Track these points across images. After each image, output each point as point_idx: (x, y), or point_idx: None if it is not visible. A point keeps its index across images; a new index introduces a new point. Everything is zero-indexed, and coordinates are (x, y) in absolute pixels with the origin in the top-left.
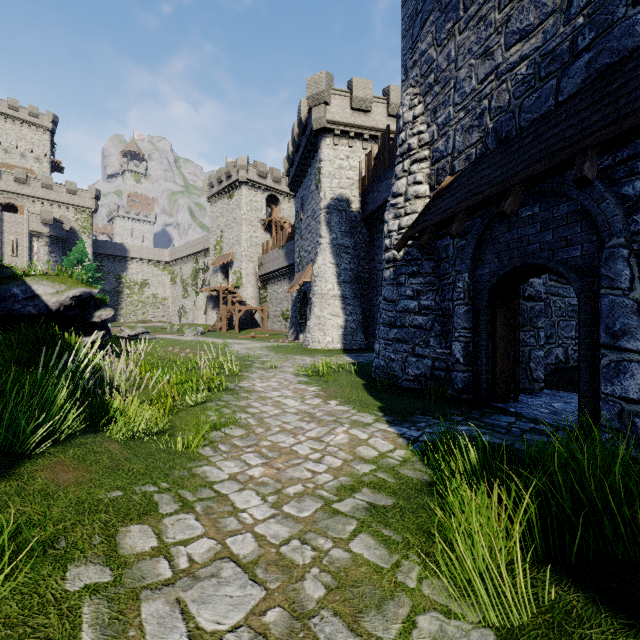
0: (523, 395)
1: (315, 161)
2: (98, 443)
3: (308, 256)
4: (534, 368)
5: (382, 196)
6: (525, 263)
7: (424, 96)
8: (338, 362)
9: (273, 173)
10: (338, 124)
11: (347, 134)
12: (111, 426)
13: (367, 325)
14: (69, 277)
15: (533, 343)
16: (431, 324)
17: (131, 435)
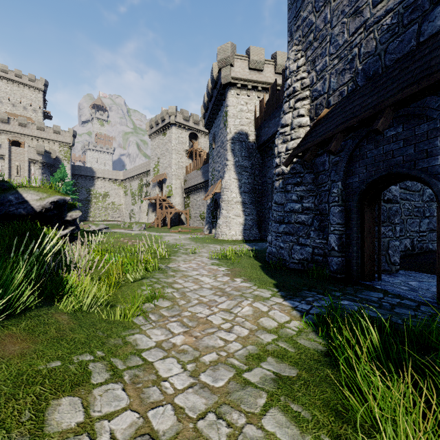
0: (384, 275)
1: (223, 107)
2: (50, 315)
3: (218, 174)
4: (392, 254)
5: (271, 130)
6: (390, 172)
7: (305, 51)
8: (240, 249)
9: (194, 117)
10: (240, 80)
11: (246, 87)
12: (64, 300)
13: (260, 223)
14: (50, 188)
15: (391, 235)
16: (311, 221)
17: (81, 306)
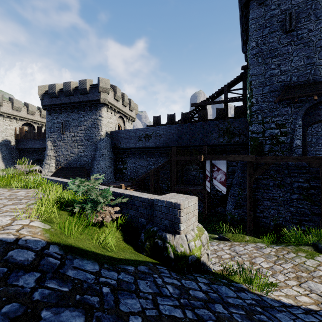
0: None
1: None
2: None
3: None
4: None
5: (29, 145)
6: None
7: (54, 146)
8: None
9: None
10: (6, 113)
11: (9, 116)
12: None
13: None
14: None
15: None
16: None
17: None
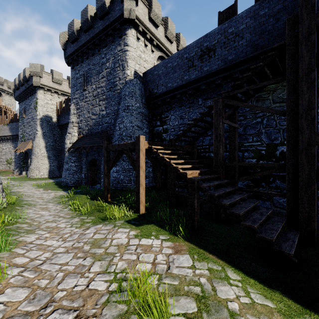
0: (98, 184)
1: (34, 96)
2: None
3: (29, 136)
4: None
5: (66, 120)
6: (94, 158)
7: (77, 109)
8: (48, 182)
9: None
10: (46, 86)
11: (51, 90)
12: None
13: (60, 167)
14: None
15: None
16: (78, 169)
17: None
